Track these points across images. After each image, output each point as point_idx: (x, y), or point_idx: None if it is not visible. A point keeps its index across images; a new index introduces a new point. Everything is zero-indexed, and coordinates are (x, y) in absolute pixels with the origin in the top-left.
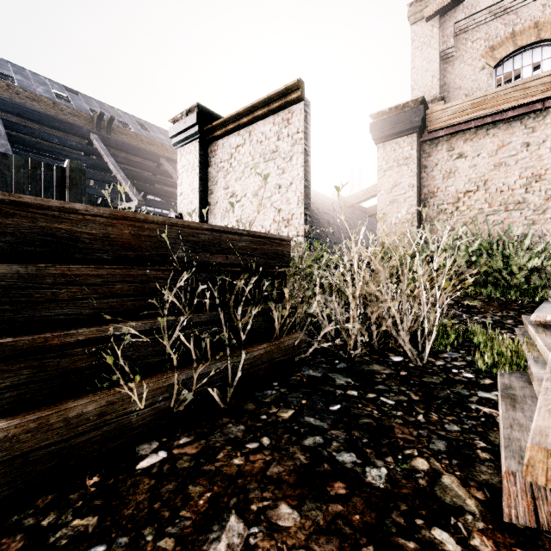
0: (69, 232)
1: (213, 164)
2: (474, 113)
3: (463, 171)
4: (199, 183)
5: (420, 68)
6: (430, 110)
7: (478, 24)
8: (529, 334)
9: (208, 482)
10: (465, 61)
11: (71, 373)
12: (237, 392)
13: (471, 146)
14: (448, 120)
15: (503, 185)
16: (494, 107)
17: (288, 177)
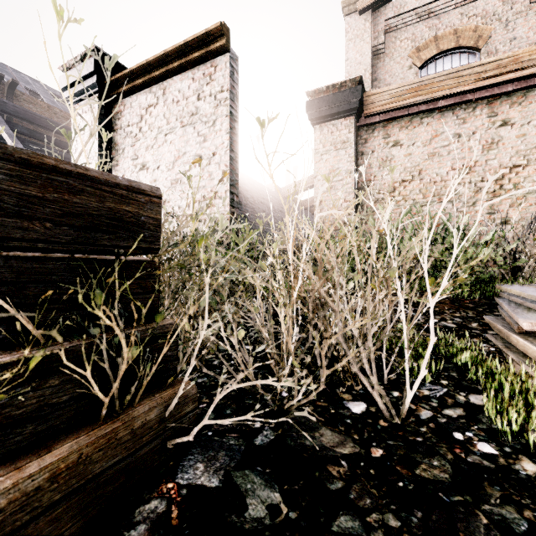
0: None
1: (118, 127)
2: (410, 99)
3: (399, 160)
4: (98, 150)
5: (354, 60)
6: (367, 93)
7: (406, 24)
8: (519, 348)
9: None
10: (394, 59)
11: None
12: None
13: (406, 134)
14: (385, 104)
15: (436, 176)
16: (429, 94)
17: (211, 146)
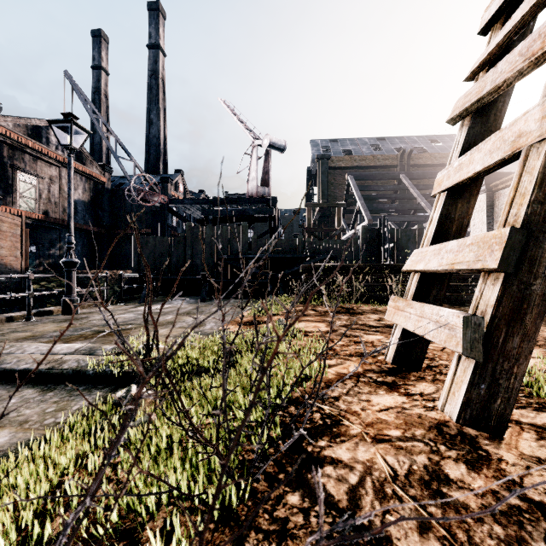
0: None
1: (496, 205)
2: None
3: None
4: (486, 219)
5: None
6: None
7: None
8: None
9: None
10: None
11: (453, 290)
12: None
13: None
14: None
15: None
16: None
17: None
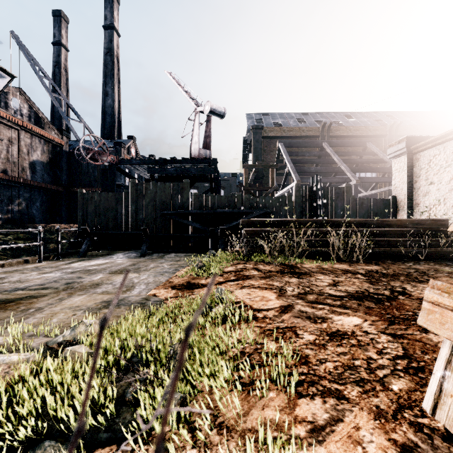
0: (389, 223)
1: (416, 166)
2: None
3: None
4: (407, 178)
5: None
6: None
7: None
8: None
9: (418, 261)
10: None
11: (392, 245)
12: (425, 257)
13: None
14: None
15: None
16: None
17: None
